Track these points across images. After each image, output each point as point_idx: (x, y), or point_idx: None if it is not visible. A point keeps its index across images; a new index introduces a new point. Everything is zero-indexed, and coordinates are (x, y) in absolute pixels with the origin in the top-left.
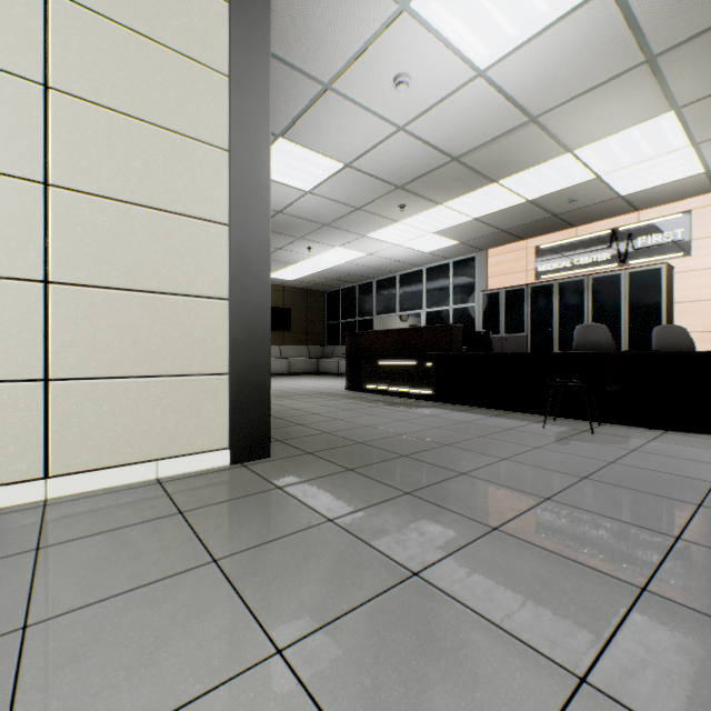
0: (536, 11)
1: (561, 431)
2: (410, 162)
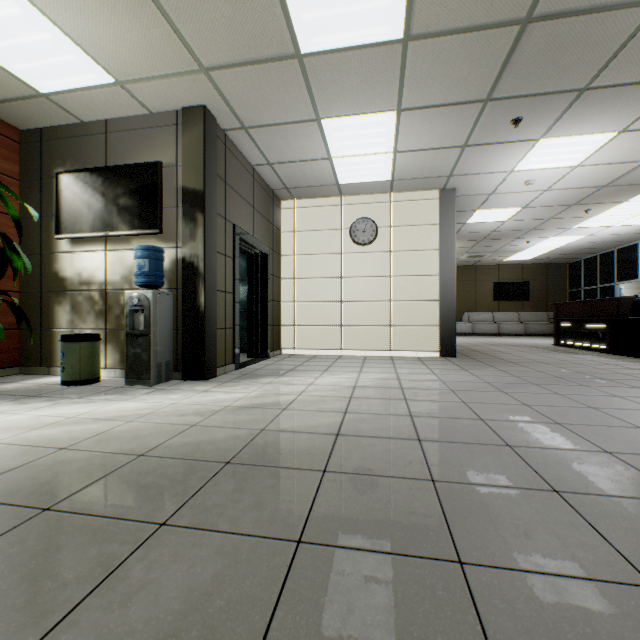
0: (584, 149)
1: None
2: (568, 196)
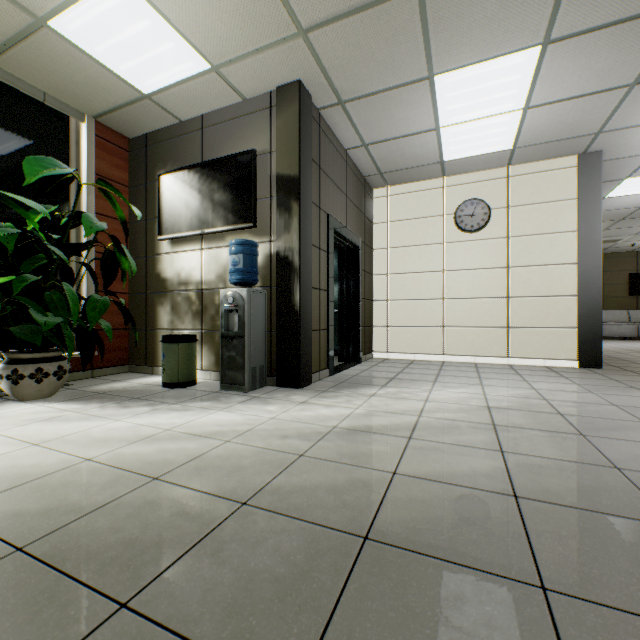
0: None
1: None
2: None
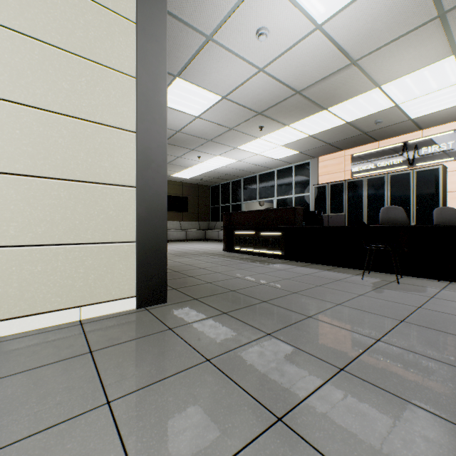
0: None
1: (375, 282)
2: (267, 95)
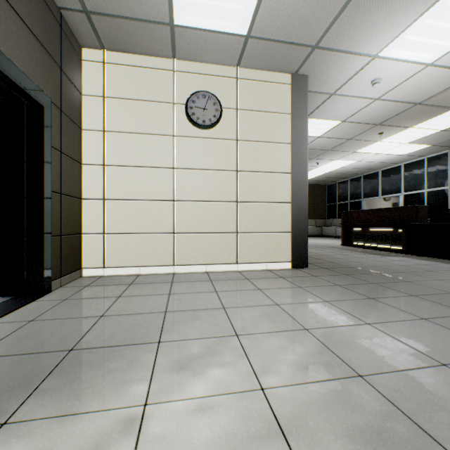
0: None
1: None
2: (384, 112)
